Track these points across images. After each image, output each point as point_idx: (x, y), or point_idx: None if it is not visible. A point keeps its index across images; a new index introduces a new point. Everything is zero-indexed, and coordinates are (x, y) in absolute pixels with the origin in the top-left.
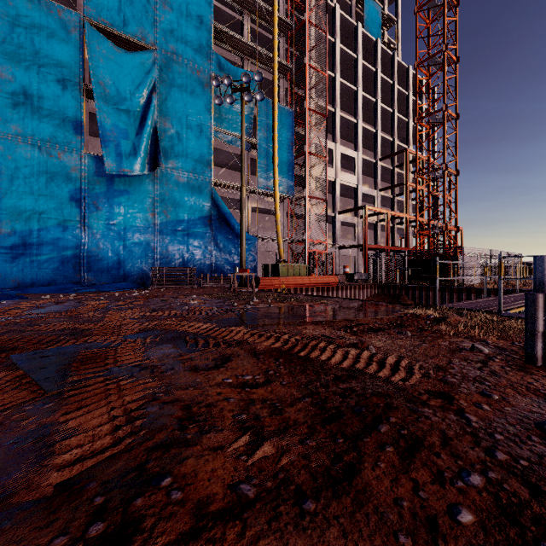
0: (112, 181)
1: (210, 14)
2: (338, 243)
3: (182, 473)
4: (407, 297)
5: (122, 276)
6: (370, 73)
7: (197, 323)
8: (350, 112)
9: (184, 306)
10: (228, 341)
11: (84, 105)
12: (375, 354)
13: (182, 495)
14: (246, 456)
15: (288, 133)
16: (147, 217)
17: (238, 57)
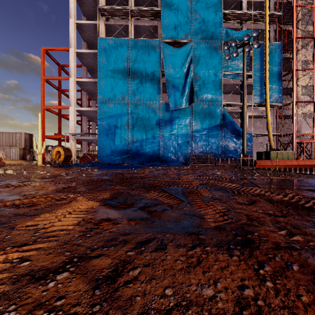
0: (172, 113)
1: (221, 7)
2: None
3: (261, 233)
4: None
5: (176, 159)
6: None
7: (228, 183)
8: None
9: (215, 175)
10: (251, 193)
11: (161, 80)
12: None
13: (265, 239)
14: (288, 237)
15: (277, 60)
16: (187, 129)
17: (238, 23)
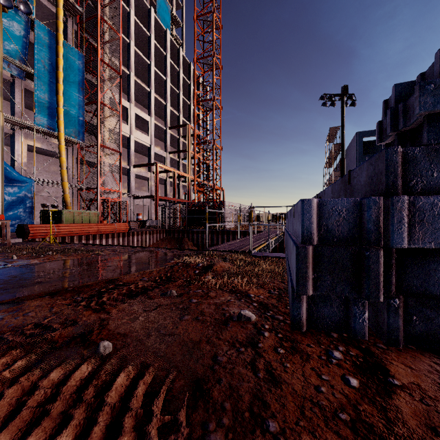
0: None
1: None
2: (133, 193)
3: None
4: (188, 239)
5: None
6: (162, 55)
7: None
8: (144, 81)
9: None
10: None
11: None
12: (109, 358)
13: None
14: None
15: (77, 76)
16: None
17: None
